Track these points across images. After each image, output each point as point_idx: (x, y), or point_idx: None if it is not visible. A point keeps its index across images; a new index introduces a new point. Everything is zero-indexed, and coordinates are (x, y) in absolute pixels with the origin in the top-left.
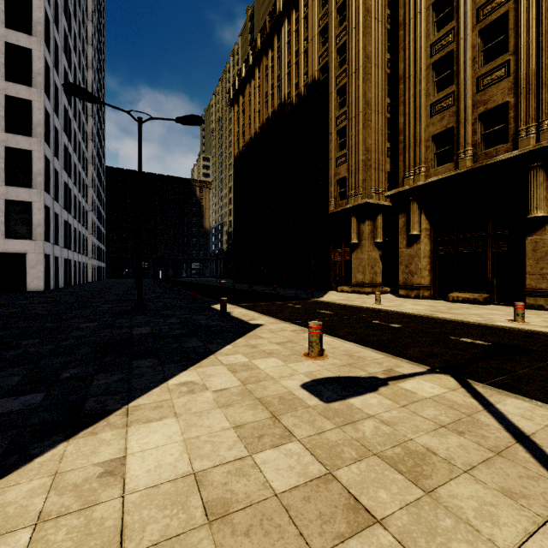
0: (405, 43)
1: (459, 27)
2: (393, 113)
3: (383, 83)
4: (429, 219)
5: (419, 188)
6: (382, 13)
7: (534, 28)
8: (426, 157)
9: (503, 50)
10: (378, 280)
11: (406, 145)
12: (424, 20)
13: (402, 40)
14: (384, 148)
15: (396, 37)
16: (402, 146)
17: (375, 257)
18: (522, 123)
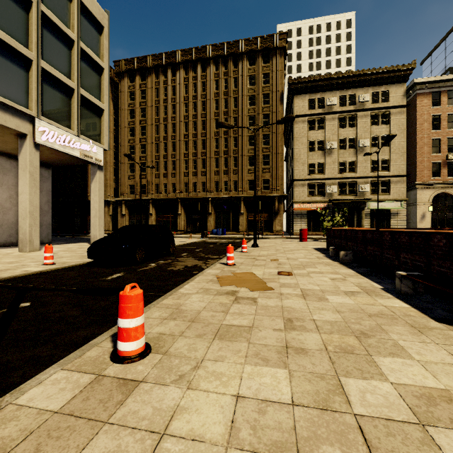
0: (121, 151)
1: (136, 158)
2: (116, 166)
3: (112, 155)
4: (128, 209)
5: (125, 200)
6: (112, 129)
7: (150, 170)
8: (127, 190)
9: (145, 170)
10: (110, 228)
11: (121, 184)
12: (127, 149)
13: (120, 149)
14: (113, 179)
15: (117, 137)
16: (120, 184)
17: (109, 220)
18: (148, 191)
